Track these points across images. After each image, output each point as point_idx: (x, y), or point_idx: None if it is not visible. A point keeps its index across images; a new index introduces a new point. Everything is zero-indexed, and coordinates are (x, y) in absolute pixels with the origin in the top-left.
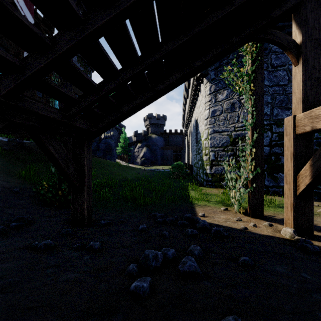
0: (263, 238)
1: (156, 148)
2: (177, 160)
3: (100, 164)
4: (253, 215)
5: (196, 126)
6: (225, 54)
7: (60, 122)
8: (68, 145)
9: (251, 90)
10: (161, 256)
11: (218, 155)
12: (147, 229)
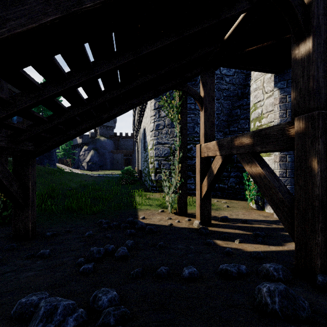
0: (180, 230)
1: (105, 151)
2: (128, 164)
3: (37, 172)
4: (180, 214)
5: (144, 135)
6: (157, 96)
7: (8, 147)
8: (4, 158)
9: (179, 119)
10: (103, 250)
11: (161, 164)
12: (93, 235)
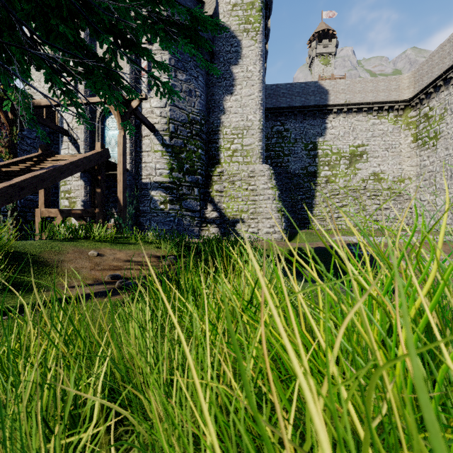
0: None
1: None
2: None
3: None
4: None
5: None
6: None
7: None
8: None
9: None
10: None
11: None
12: None
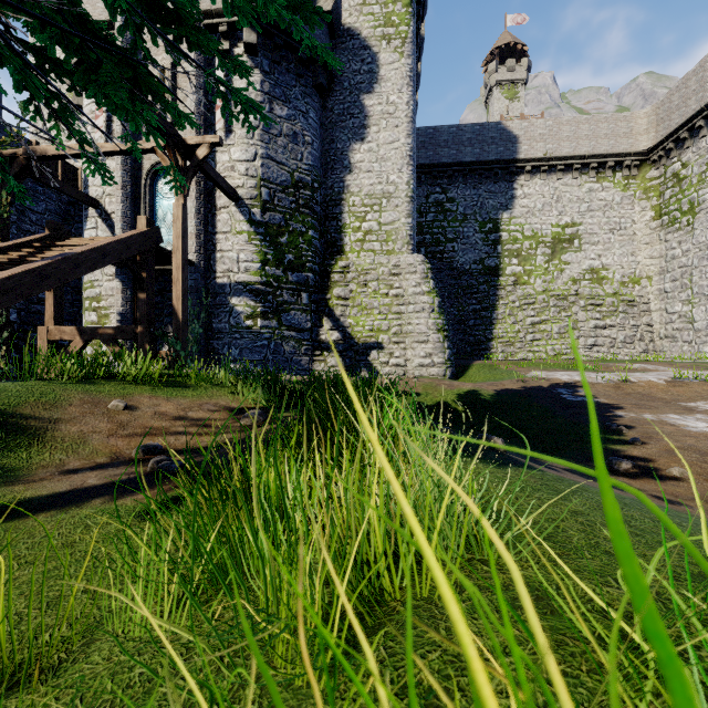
0: None
1: None
2: None
3: None
4: None
5: None
6: None
7: None
8: None
9: None
10: None
11: None
12: None
